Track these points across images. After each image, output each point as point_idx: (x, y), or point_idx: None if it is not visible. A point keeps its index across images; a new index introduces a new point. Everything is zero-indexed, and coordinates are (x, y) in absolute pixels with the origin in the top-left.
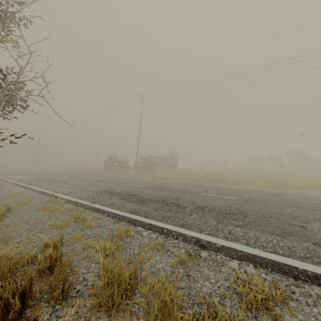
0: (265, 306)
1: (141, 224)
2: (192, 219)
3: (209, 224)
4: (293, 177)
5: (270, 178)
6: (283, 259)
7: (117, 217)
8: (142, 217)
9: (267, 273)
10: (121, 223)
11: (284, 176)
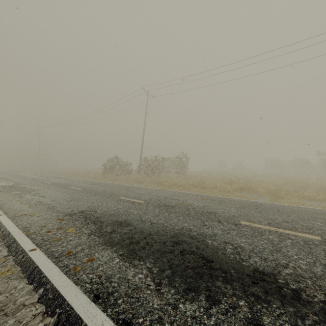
0: None
1: None
2: None
3: None
4: None
5: (321, 187)
6: None
7: (56, 314)
8: None
9: None
10: None
11: None
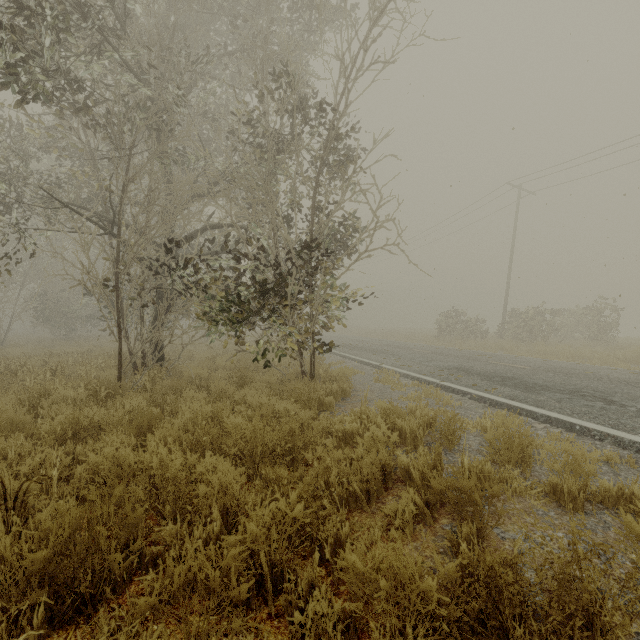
0: None
1: (531, 415)
2: (639, 422)
3: None
4: None
5: None
6: None
7: (487, 402)
8: (531, 407)
9: None
10: (495, 410)
11: None
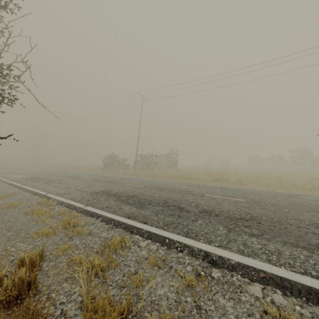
0: None
1: (139, 232)
2: (198, 226)
3: (218, 232)
4: (299, 176)
5: (276, 177)
6: None
7: (112, 223)
8: (140, 223)
9: (302, 304)
10: (116, 230)
11: (289, 175)
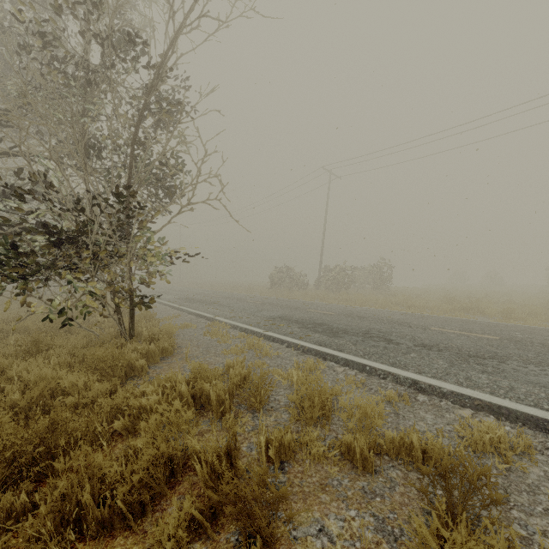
0: (496, 452)
1: (334, 359)
2: (409, 358)
3: (435, 366)
4: None
5: None
6: (547, 414)
7: (301, 349)
8: (334, 351)
9: (515, 427)
10: (306, 356)
11: None
